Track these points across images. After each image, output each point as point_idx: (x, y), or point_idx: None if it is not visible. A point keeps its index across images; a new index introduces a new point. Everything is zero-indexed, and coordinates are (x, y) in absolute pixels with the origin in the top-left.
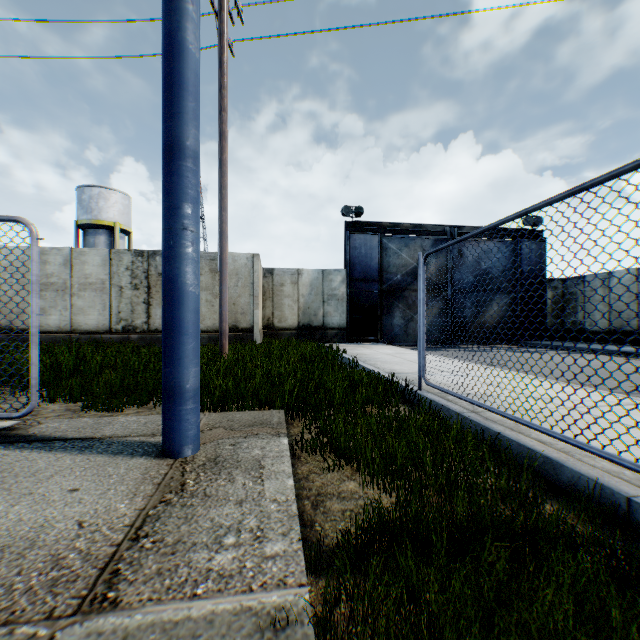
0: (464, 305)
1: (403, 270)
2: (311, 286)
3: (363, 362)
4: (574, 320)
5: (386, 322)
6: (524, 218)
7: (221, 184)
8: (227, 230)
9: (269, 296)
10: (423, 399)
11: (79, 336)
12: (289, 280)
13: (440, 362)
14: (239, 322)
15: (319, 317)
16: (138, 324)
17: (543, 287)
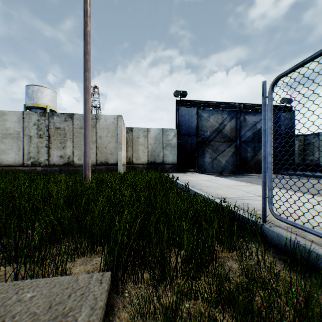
0: (246, 150)
1: (210, 129)
2: (155, 138)
3: (192, 187)
4: (312, 159)
5: (200, 160)
6: (281, 99)
7: (85, 51)
8: (90, 87)
9: (130, 144)
10: (276, 236)
11: (2, 168)
12: (142, 135)
13: (248, 187)
14: (109, 159)
15: (160, 157)
16: (42, 160)
17: (293, 140)
